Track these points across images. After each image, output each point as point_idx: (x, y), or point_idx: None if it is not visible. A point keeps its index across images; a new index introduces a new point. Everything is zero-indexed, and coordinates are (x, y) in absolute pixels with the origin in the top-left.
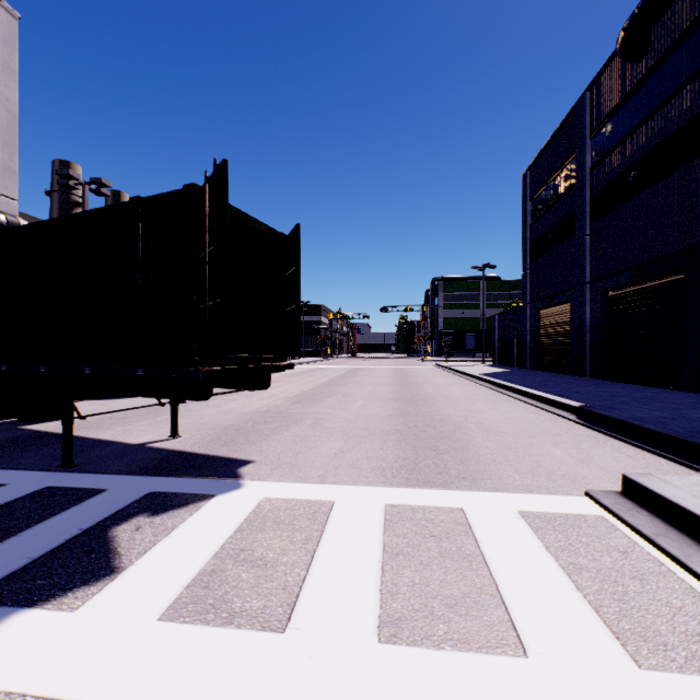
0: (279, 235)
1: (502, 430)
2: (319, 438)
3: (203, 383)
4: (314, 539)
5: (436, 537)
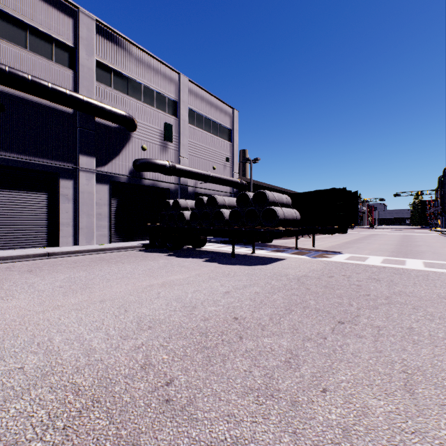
0: (349, 191)
1: (443, 254)
2: (361, 250)
3: (333, 230)
4: (366, 259)
5: (395, 261)
